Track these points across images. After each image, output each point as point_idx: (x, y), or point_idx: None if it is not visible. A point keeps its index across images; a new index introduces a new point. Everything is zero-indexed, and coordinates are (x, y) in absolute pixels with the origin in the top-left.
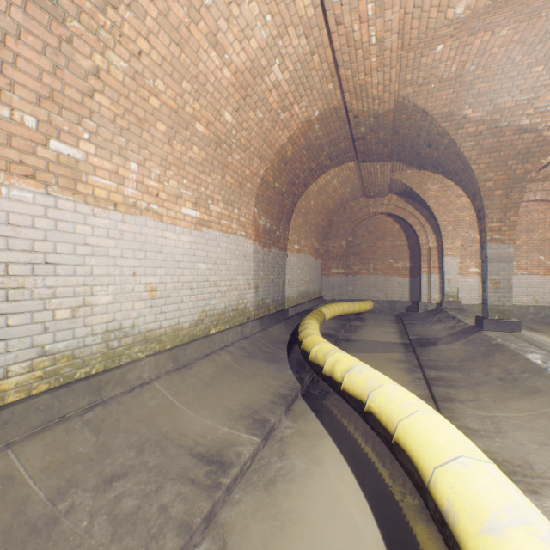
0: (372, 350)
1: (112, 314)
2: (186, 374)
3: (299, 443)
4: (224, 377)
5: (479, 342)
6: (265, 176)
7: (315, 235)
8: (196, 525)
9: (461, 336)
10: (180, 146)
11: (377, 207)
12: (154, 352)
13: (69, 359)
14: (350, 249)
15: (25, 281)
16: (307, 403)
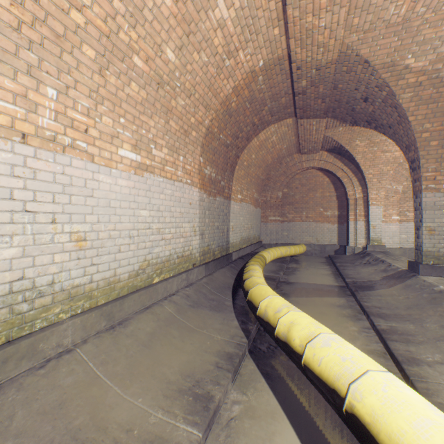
0: (312, 293)
1: (18, 271)
2: (120, 334)
3: (250, 430)
4: (165, 334)
5: (420, 288)
6: (210, 126)
7: (256, 186)
8: None
9: (396, 280)
10: (115, 79)
11: (310, 162)
12: (82, 311)
13: None
14: (285, 199)
15: None
16: (255, 363)
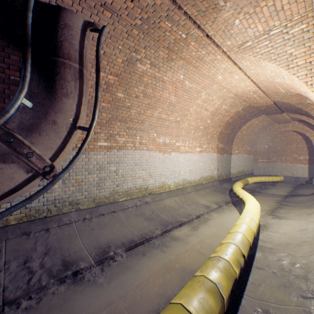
0: (267, 196)
1: (183, 176)
2: (198, 192)
3: (227, 209)
4: (208, 195)
5: None
6: (221, 131)
7: (248, 144)
8: (205, 211)
9: None
10: (196, 133)
11: (285, 128)
12: (190, 186)
13: (177, 184)
14: (270, 149)
15: (173, 169)
16: (232, 204)
